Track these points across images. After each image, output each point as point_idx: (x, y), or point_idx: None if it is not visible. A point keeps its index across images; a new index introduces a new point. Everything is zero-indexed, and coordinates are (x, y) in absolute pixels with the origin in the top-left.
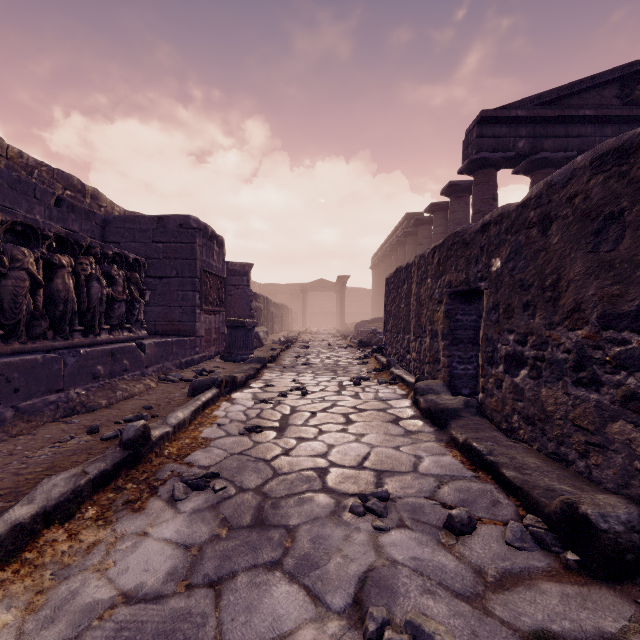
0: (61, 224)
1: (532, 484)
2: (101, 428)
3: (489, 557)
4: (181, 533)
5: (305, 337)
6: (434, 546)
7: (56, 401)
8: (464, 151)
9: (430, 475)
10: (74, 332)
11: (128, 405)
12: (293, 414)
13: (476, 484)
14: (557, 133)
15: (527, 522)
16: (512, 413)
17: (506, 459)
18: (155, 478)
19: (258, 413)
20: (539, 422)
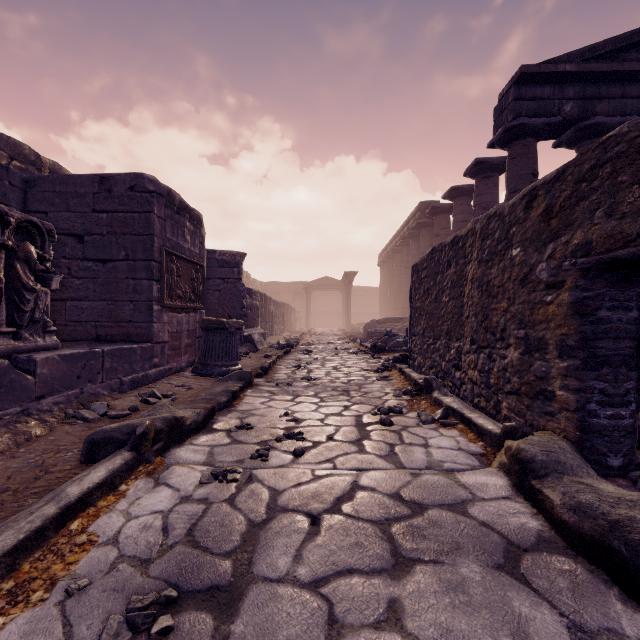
0: None
1: None
2: None
3: None
4: None
5: (308, 339)
6: None
7: None
8: (496, 120)
9: None
10: None
11: None
12: (270, 524)
13: None
14: (612, 94)
15: None
16: None
17: None
18: None
19: (194, 521)
20: None
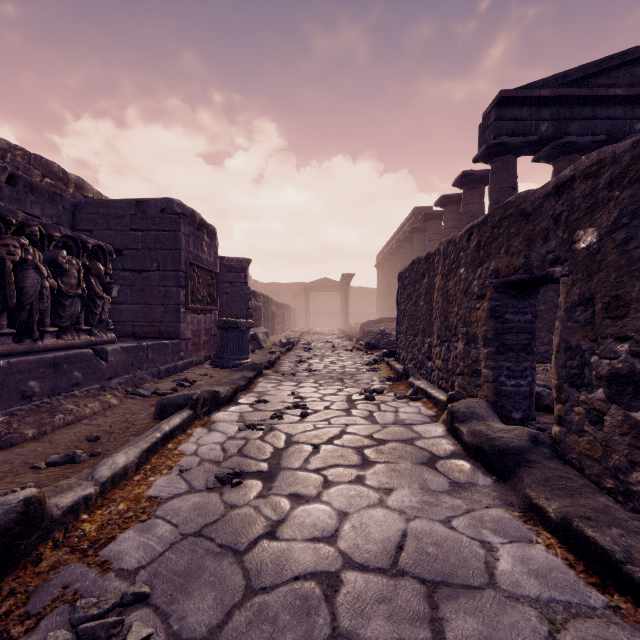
0: (16, 206)
1: None
2: (4, 479)
3: None
4: None
5: (308, 338)
6: None
7: None
8: (480, 137)
9: (524, 600)
10: None
11: (67, 434)
12: (288, 448)
13: (625, 634)
14: (584, 115)
15: None
16: (629, 467)
17: None
18: (24, 611)
19: (241, 447)
20: None
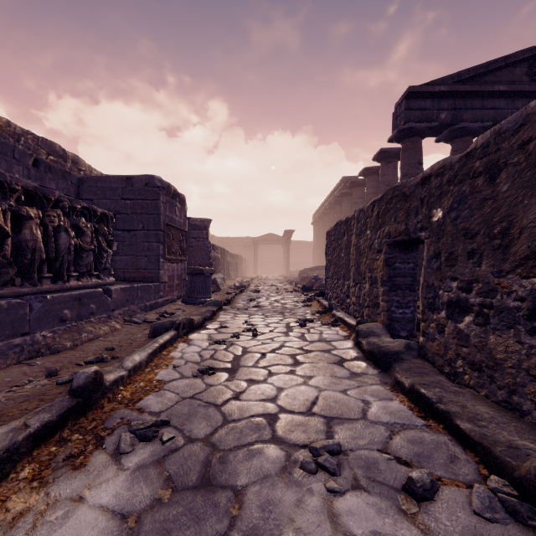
0: (39, 182)
1: (491, 439)
2: (62, 370)
3: (458, 531)
4: (120, 497)
5: (256, 282)
6: (395, 515)
7: (21, 344)
8: (393, 122)
9: (380, 423)
10: (43, 279)
11: (92, 346)
12: (244, 355)
13: (428, 434)
14: (474, 106)
15: (493, 485)
16: (456, 358)
17: (457, 408)
18: (103, 427)
19: (212, 354)
20: (487, 369)
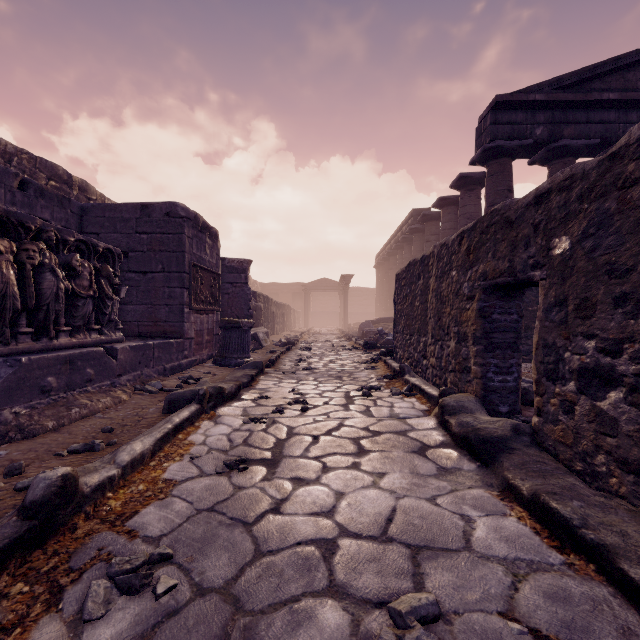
0: (27, 210)
1: None
2: (32, 464)
3: None
4: None
5: (307, 338)
6: None
7: None
8: (477, 140)
9: (494, 559)
10: (19, 335)
11: (84, 426)
12: (290, 439)
13: (575, 583)
14: (578, 119)
15: None
16: (594, 451)
17: (614, 537)
18: (68, 566)
19: (246, 438)
20: None
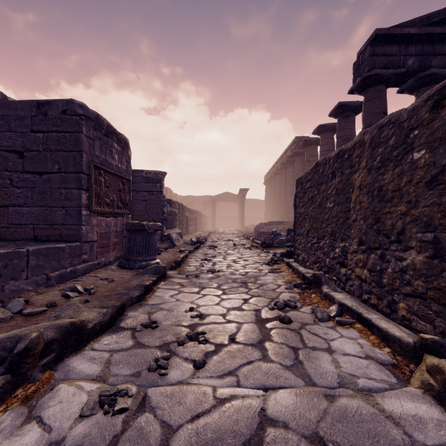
0: None
1: None
2: None
3: None
4: None
5: (214, 237)
6: None
7: None
8: (355, 72)
9: None
10: None
11: None
12: None
13: None
14: (444, 51)
15: None
16: None
17: None
18: None
19: None
20: None
